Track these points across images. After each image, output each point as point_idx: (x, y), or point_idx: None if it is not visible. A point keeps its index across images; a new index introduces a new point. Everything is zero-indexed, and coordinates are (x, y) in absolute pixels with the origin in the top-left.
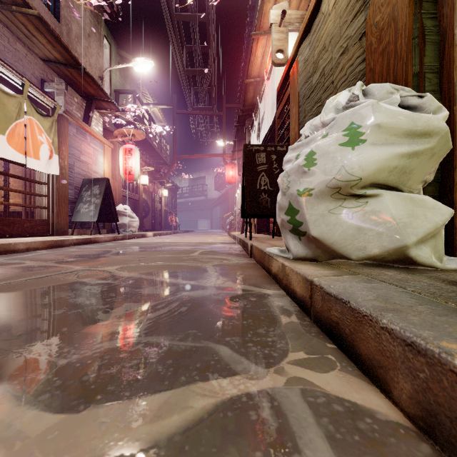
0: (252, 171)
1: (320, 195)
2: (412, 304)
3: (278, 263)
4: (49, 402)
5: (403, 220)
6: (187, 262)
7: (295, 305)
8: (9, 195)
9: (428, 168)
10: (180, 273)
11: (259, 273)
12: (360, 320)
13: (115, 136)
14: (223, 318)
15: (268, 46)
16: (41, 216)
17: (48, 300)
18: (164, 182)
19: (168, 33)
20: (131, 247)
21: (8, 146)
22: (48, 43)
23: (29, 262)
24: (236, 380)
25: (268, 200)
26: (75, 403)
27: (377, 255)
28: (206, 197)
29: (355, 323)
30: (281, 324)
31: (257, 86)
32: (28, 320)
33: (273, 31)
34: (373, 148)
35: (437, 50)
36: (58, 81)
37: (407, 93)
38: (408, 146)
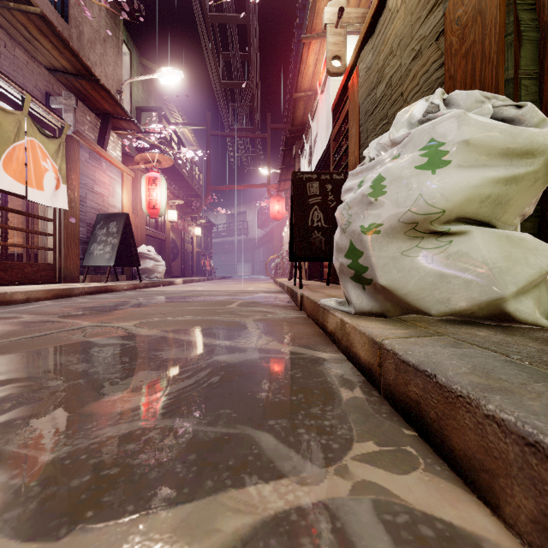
0: (302, 204)
1: (390, 232)
2: (524, 380)
3: (335, 318)
4: (18, 522)
5: (498, 264)
6: (222, 316)
7: (359, 374)
8: (8, 233)
9: (528, 197)
10: (213, 331)
11: (312, 330)
12: (453, 402)
13: (136, 162)
14: (265, 392)
15: (322, 53)
16: (45, 259)
17: (43, 366)
18: (196, 218)
19: (201, 37)
20: (155, 297)
21: (5, 174)
22: (54, 49)
23: (27, 316)
24: (283, 487)
25: (322, 239)
26: (54, 525)
27: (464, 309)
28: (246, 236)
29: (444, 404)
30: (342, 401)
31: (308, 101)
32: (11, 396)
33: (328, 33)
34: (460, 171)
35: (536, 50)
36: (67, 95)
37: (501, 103)
38: (505, 168)
